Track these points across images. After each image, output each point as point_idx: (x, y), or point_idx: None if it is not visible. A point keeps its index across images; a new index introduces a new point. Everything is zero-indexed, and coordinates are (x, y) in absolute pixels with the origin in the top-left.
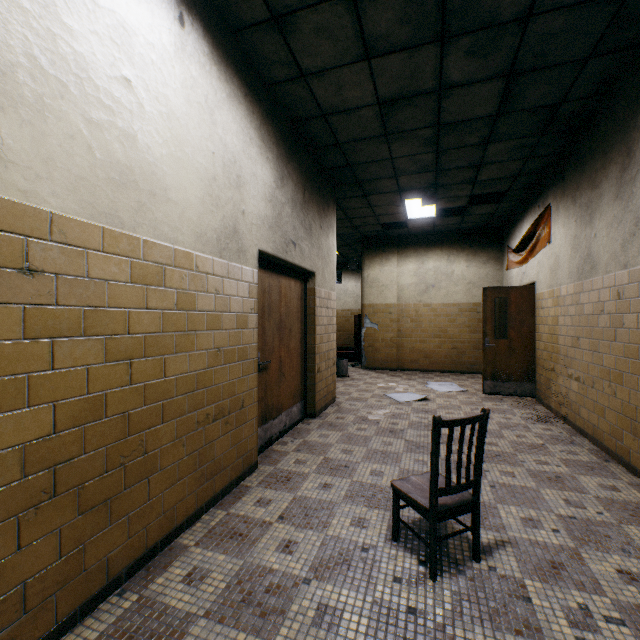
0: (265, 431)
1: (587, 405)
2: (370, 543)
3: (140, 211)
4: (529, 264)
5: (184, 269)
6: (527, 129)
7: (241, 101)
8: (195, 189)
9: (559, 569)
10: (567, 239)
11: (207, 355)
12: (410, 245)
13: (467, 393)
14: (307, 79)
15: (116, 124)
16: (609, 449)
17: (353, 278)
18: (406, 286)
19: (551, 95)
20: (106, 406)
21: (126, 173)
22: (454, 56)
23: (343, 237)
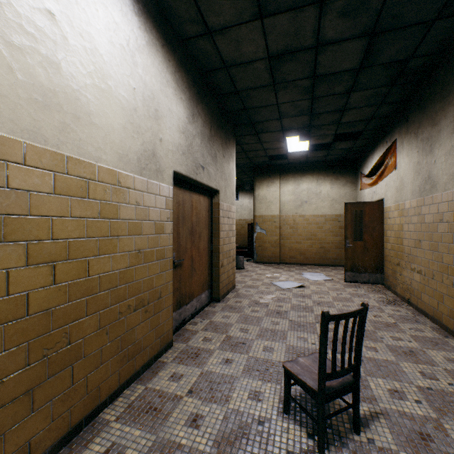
0: (179, 314)
1: (428, 292)
2: (265, 416)
3: (64, 131)
4: (378, 185)
5: (107, 184)
6: (381, 81)
7: (159, 49)
8: (117, 117)
9: (428, 440)
10: (410, 165)
11: (128, 256)
12: (289, 172)
13: (332, 281)
14: (212, 35)
15: (39, 50)
16: (447, 327)
17: (247, 196)
18: (286, 202)
19: (402, 52)
20: (28, 305)
21: (49, 96)
22: (330, 16)
23: (240, 166)
